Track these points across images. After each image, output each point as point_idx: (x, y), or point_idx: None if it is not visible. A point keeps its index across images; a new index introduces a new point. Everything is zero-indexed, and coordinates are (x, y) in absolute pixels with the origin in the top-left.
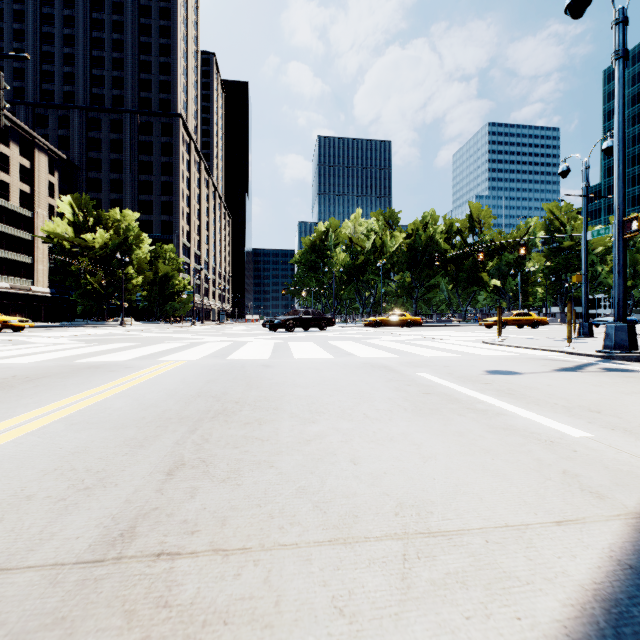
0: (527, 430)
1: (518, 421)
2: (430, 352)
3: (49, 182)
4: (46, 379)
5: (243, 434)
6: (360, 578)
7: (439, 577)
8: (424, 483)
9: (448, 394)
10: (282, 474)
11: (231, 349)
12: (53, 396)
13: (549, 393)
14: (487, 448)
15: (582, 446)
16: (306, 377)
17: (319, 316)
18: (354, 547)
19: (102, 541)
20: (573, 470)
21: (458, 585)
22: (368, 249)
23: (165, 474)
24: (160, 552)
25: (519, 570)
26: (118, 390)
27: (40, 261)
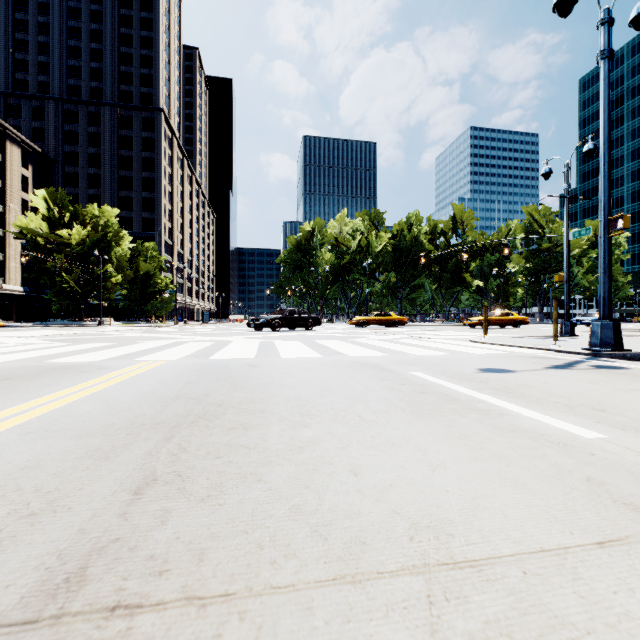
0: (536, 431)
1: (524, 422)
2: (419, 351)
3: (22, 175)
4: (7, 381)
5: (226, 441)
6: (378, 634)
7: (477, 628)
8: (437, 497)
9: (445, 393)
10: (272, 490)
11: (214, 348)
12: (11, 400)
13: (547, 391)
14: (498, 453)
15: (598, 448)
16: (294, 377)
17: (305, 315)
18: (365, 587)
19: (40, 590)
20: (597, 477)
21: (503, 639)
22: (354, 249)
23: (132, 493)
24: (115, 604)
25: (573, 613)
26: (87, 393)
27: (12, 258)
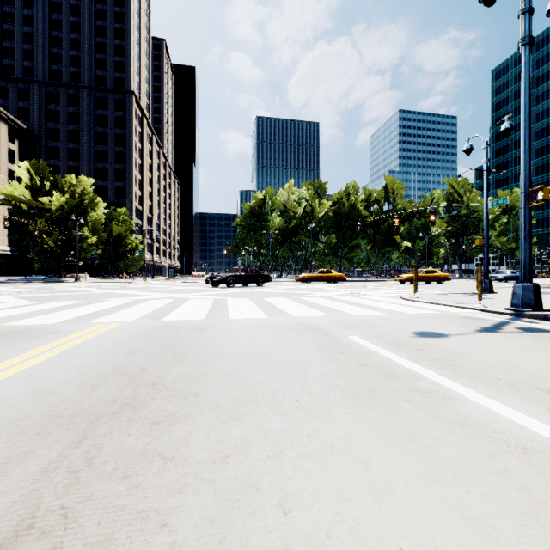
0: (487, 426)
1: (471, 409)
2: (357, 310)
3: (9, 149)
4: None
5: (143, 446)
6: None
7: None
8: None
9: (385, 366)
10: (175, 548)
11: (170, 307)
12: None
13: (485, 362)
14: (453, 465)
15: None
16: (238, 343)
17: (257, 273)
18: None
19: None
20: None
21: None
22: (300, 214)
23: None
24: None
25: None
26: (23, 367)
27: (0, 221)
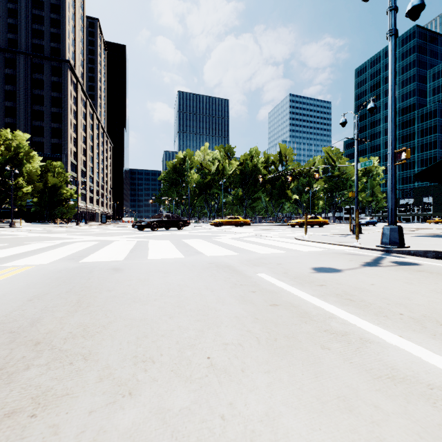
0: (419, 379)
1: (393, 355)
2: (262, 249)
3: None
4: None
5: None
6: None
7: None
8: None
9: (295, 305)
10: None
11: (93, 249)
12: None
13: (382, 296)
14: None
15: None
16: (151, 285)
17: (177, 219)
18: None
19: None
20: None
21: None
22: (213, 171)
23: None
24: None
25: None
26: None
27: None
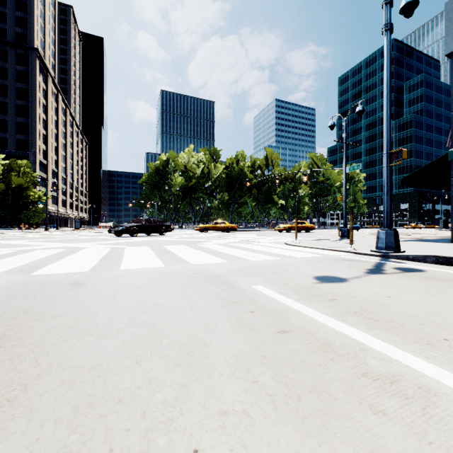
0: None
1: None
2: (253, 255)
3: None
4: None
5: None
6: None
7: None
8: None
9: (309, 330)
10: None
11: (55, 258)
12: None
13: (409, 313)
14: None
15: None
16: (117, 305)
17: (159, 223)
18: None
19: None
20: None
21: None
22: (198, 175)
23: None
24: None
25: None
26: None
27: None
